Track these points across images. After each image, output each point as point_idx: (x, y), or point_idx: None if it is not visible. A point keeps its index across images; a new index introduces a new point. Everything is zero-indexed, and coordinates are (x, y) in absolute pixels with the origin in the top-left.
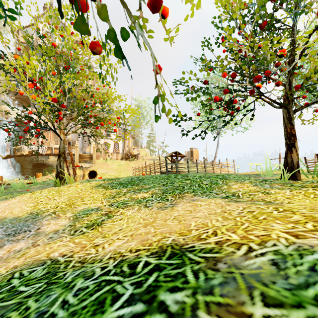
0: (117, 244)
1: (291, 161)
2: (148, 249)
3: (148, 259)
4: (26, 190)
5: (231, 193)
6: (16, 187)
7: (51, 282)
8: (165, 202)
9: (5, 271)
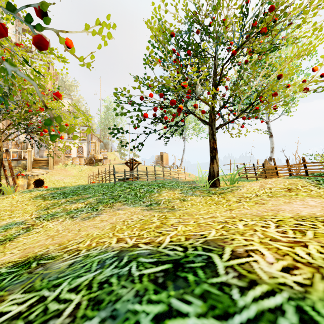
0: (4, 258)
1: (213, 171)
2: (17, 261)
3: (3, 269)
4: None
5: (156, 200)
6: None
7: None
8: (92, 212)
9: None
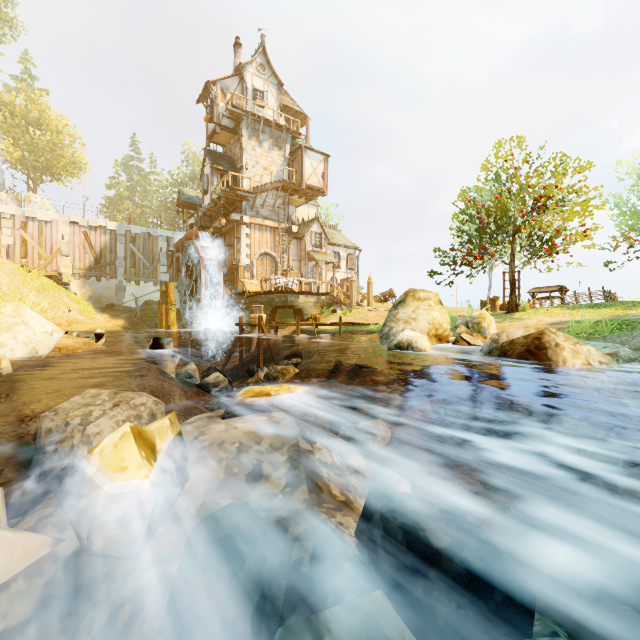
0: None
1: None
2: None
3: None
4: None
5: None
6: None
7: None
8: None
9: None
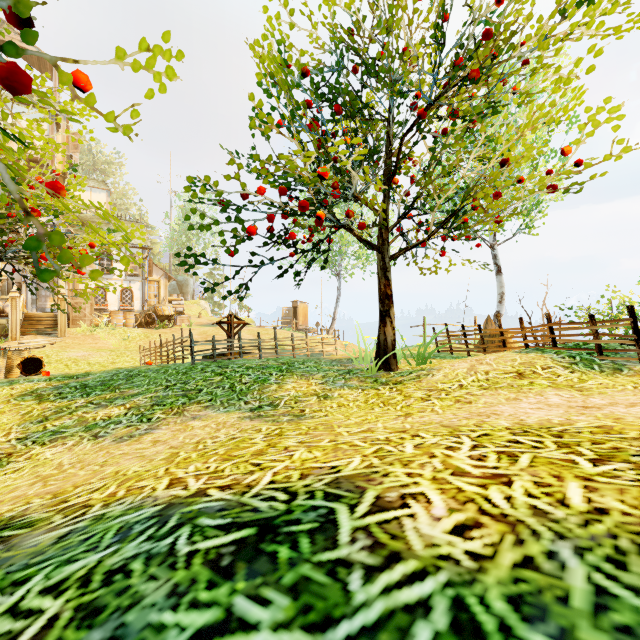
0: None
1: (385, 340)
2: None
3: None
4: None
5: (272, 399)
6: None
7: None
8: (140, 425)
9: None
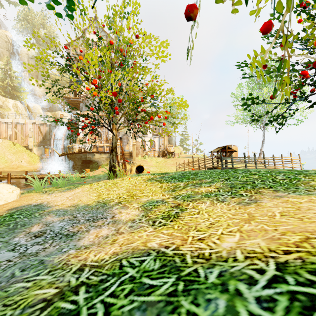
0: (231, 240)
1: None
2: (307, 252)
3: None
4: (83, 182)
5: None
6: (73, 180)
7: (188, 280)
8: (240, 197)
9: (107, 256)
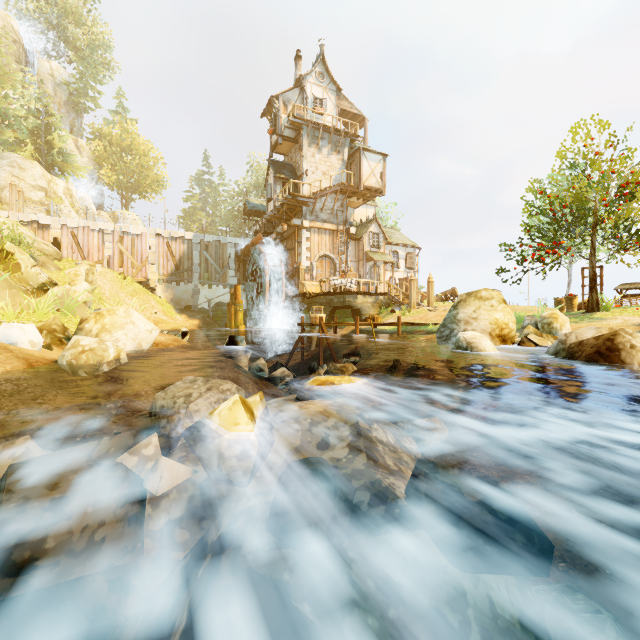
0: None
1: None
2: None
3: None
4: None
5: None
6: None
7: None
8: None
9: None
